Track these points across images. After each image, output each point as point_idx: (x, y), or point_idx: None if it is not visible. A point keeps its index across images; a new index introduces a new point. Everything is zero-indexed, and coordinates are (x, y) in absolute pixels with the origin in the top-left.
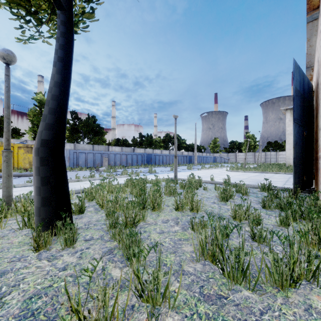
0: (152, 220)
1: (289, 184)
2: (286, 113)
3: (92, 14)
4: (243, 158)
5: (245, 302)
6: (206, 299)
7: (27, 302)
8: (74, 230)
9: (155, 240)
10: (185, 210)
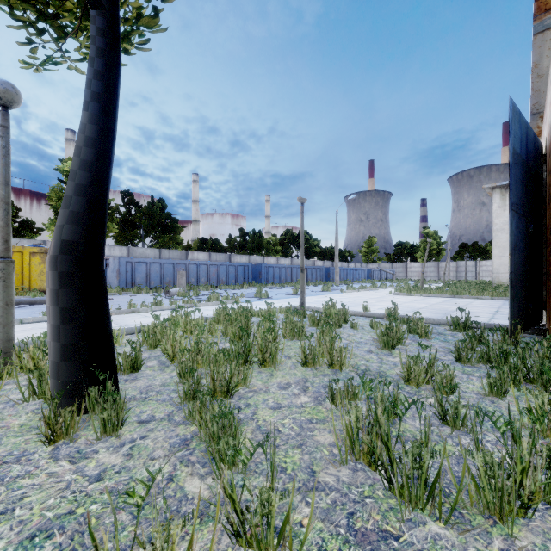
0: (261, 385)
1: (500, 317)
2: (493, 193)
3: (155, 19)
4: (418, 272)
5: (433, 547)
6: (361, 540)
7: (25, 546)
8: (119, 404)
9: (265, 422)
10: (319, 366)
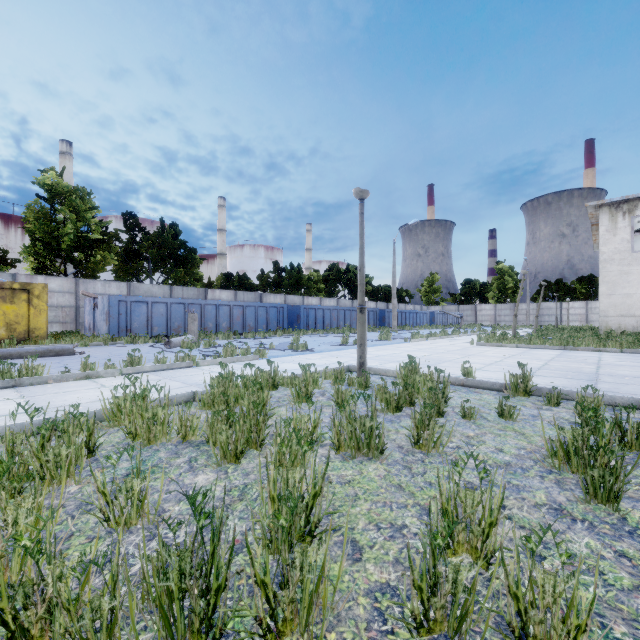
0: None
1: None
2: (599, 213)
3: None
4: (490, 316)
5: None
6: None
7: None
8: None
9: None
10: (468, 626)
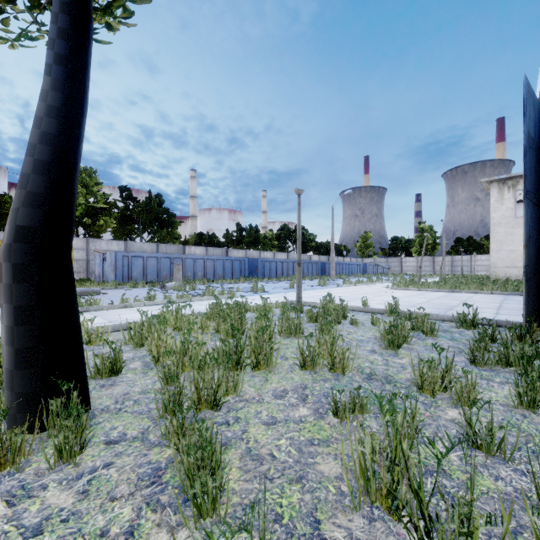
0: (254, 392)
1: (505, 313)
2: (490, 187)
3: None
4: (413, 267)
5: None
6: None
7: None
8: (81, 423)
9: (257, 443)
10: (319, 369)
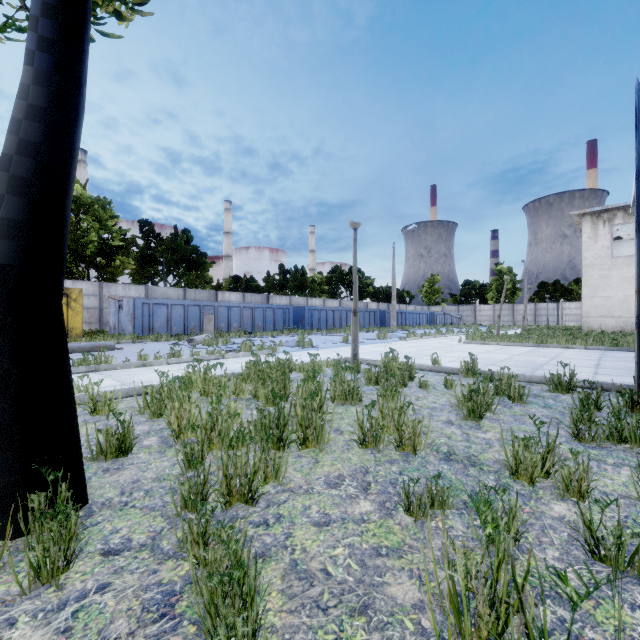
0: (301, 479)
1: (605, 373)
2: (582, 222)
3: None
4: (489, 316)
5: None
6: None
7: None
8: (67, 529)
9: (305, 553)
10: (383, 446)
